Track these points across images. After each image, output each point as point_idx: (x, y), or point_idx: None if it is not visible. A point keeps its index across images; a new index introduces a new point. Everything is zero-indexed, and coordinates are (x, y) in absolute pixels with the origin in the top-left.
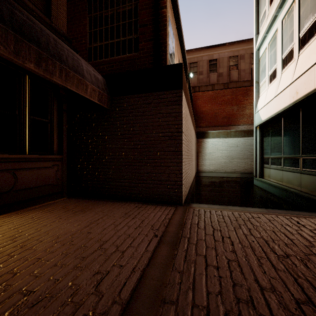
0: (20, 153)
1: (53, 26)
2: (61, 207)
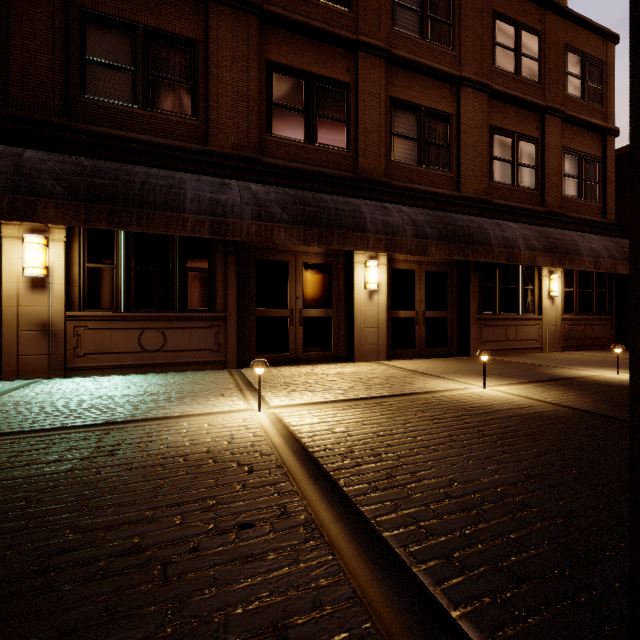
0: (591, 315)
1: (609, 222)
2: (626, 351)
